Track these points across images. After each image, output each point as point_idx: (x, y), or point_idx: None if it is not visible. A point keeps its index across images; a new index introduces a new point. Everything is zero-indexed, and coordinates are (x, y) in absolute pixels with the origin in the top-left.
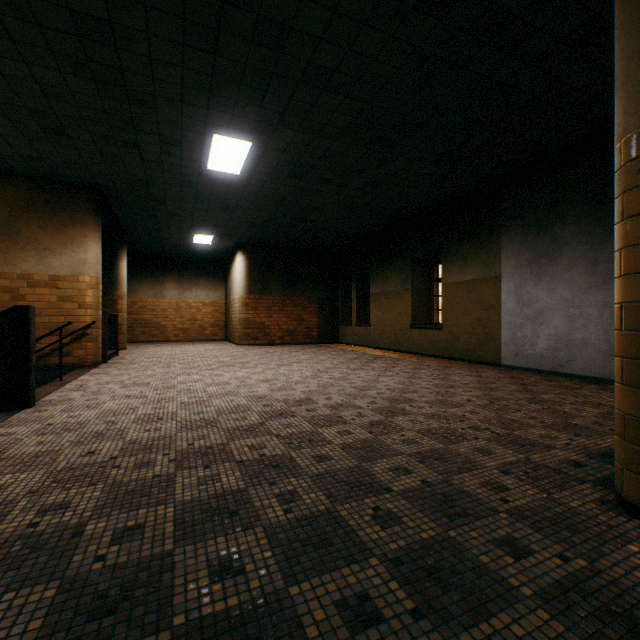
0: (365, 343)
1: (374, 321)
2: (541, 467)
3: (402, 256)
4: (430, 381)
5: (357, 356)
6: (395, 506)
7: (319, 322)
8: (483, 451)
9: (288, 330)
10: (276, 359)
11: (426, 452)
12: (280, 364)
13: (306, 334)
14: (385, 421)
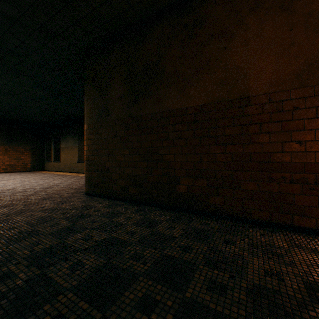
0: (58, 170)
1: (62, 160)
2: (78, 192)
3: (74, 132)
4: (73, 180)
5: (50, 175)
6: (31, 200)
7: (32, 160)
8: (67, 191)
9: (10, 164)
10: (0, 178)
11: (50, 193)
12: (2, 180)
13: (23, 166)
14: (43, 190)
